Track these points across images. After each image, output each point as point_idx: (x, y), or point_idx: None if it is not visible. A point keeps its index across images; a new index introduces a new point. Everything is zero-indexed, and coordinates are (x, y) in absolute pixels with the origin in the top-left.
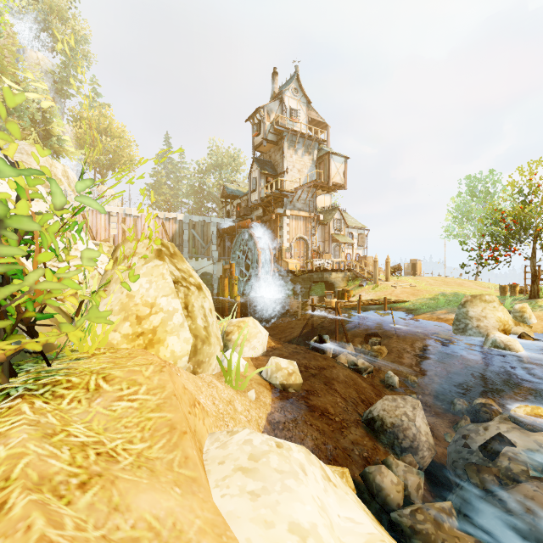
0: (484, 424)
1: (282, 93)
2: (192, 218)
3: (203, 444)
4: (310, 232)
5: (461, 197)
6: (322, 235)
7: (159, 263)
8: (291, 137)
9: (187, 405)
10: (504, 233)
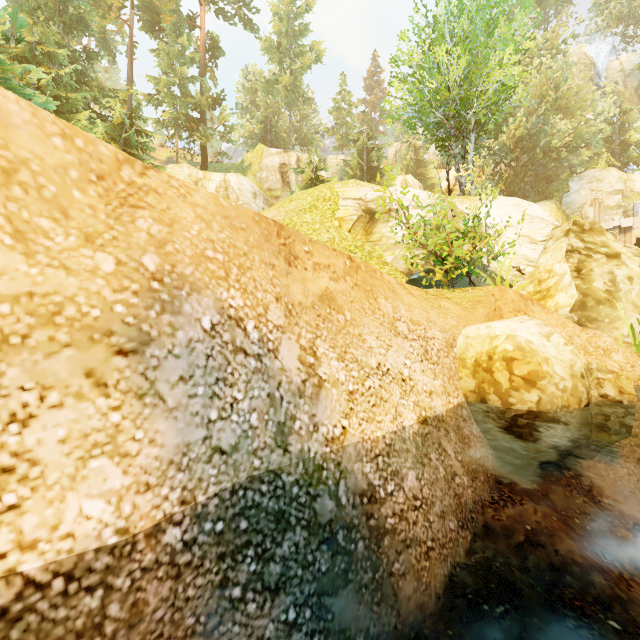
0: None
1: None
2: None
3: None
4: None
5: None
6: None
7: (563, 240)
8: None
9: (510, 309)
10: None
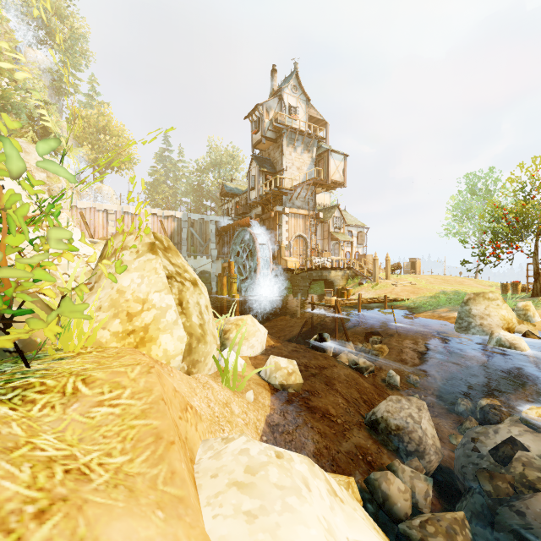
0: (494, 427)
1: (281, 90)
2: (190, 216)
3: (195, 452)
4: (310, 230)
5: (460, 195)
6: (322, 233)
7: (151, 257)
8: (290, 135)
9: (178, 410)
10: (506, 230)
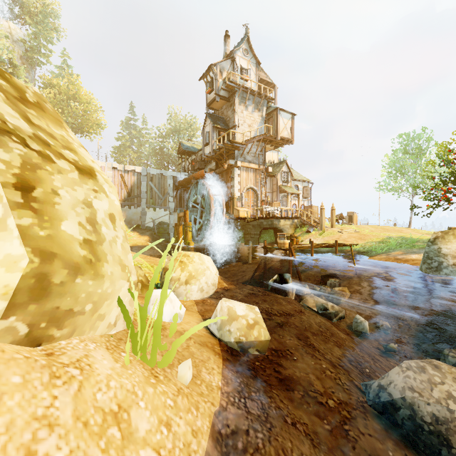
0: None
1: (234, 53)
2: (149, 171)
3: None
4: (260, 183)
5: (395, 153)
6: (271, 186)
7: None
8: (242, 94)
9: None
10: None
